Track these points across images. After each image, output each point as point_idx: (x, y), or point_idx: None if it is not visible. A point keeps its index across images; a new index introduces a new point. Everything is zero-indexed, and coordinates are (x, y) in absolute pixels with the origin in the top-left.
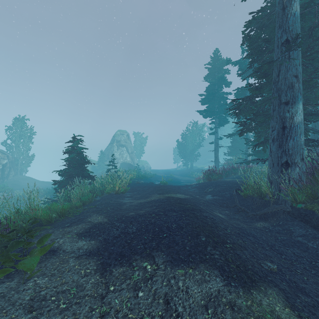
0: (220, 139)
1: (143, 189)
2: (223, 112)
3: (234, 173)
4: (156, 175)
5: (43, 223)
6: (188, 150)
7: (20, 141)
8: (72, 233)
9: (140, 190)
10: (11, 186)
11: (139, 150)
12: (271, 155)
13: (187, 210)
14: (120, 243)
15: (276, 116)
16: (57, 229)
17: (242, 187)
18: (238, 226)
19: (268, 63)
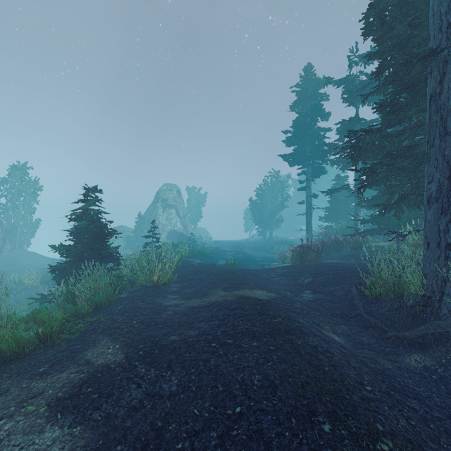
0: (314, 197)
1: (198, 277)
2: (318, 157)
3: (338, 249)
4: (220, 249)
5: (6, 357)
6: (265, 213)
7: (20, 200)
8: (41, 397)
9: (194, 278)
10: (5, 267)
11: (195, 212)
12: (426, 227)
13: (278, 332)
14: (140, 429)
15: (438, 156)
16: (20, 379)
17: (367, 281)
18: (375, 366)
19: (423, 60)
